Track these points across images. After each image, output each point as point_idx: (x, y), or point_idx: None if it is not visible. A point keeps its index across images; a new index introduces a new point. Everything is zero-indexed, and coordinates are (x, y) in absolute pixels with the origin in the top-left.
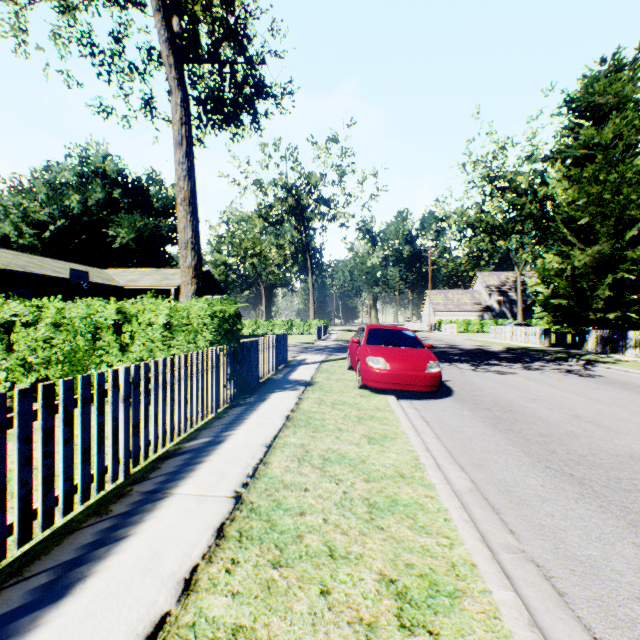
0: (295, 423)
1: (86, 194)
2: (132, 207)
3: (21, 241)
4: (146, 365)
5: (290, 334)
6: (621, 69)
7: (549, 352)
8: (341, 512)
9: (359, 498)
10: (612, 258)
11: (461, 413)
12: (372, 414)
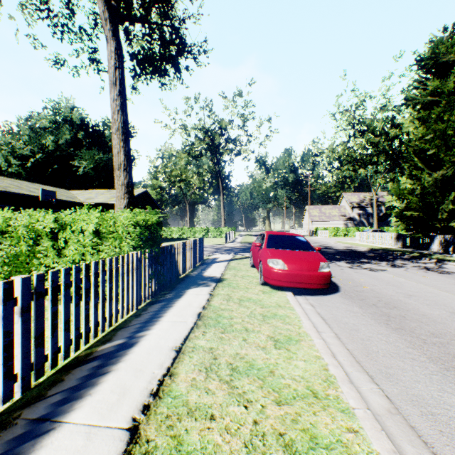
0: (205, 322)
1: (58, 135)
2: (92, 145)
3: (10, 170)
4: (53, 273)
5: (207, 238)
6: None
7: (404, 252)
8: None
9: (272, 433)
10: (454, 180)
11: (352, 309)
12: (274, 312)
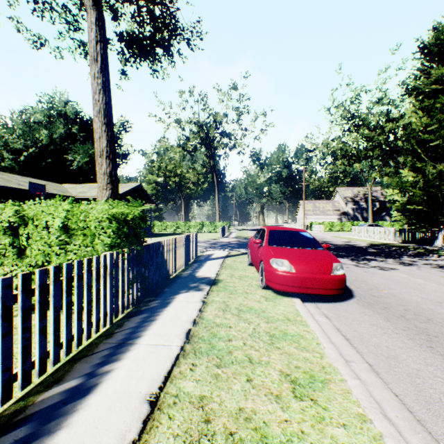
0: (195, 346)
1: (52, 129)
2: (86, 139)
3: (3, 164)
4: None
5: (201, 232)
6: None
7: (408, 248)
8: None
9: None
10: None
11: (378, 323)
12: (284, 329)
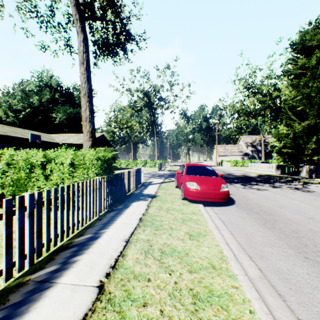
0: (144, 223)
1: (41, 96)
2: (65, 102)
3: (8, 120)
4: (47, 191)
5: (145, 167)
6: (319, 27)
7: (282, 177)
8: (173, 303)
9: (186, 288)
10: (315, 127)
11: (242, 216)
12: (190, 217)
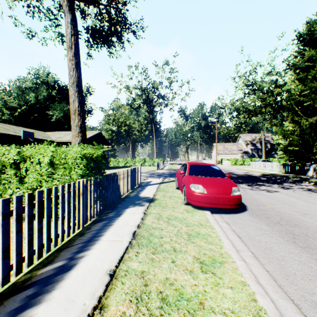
0: (139, 241)
1: (38, 93)
2: (62, 100)
3: (3, 117)
4: None
5: (144, 166)
6: None
7: (288, 177)
8: None
9: None
10: None
11: (261, 227)
12: (198, 230)
